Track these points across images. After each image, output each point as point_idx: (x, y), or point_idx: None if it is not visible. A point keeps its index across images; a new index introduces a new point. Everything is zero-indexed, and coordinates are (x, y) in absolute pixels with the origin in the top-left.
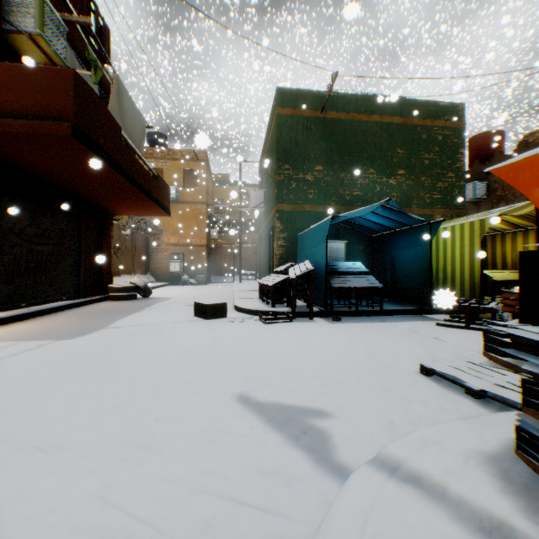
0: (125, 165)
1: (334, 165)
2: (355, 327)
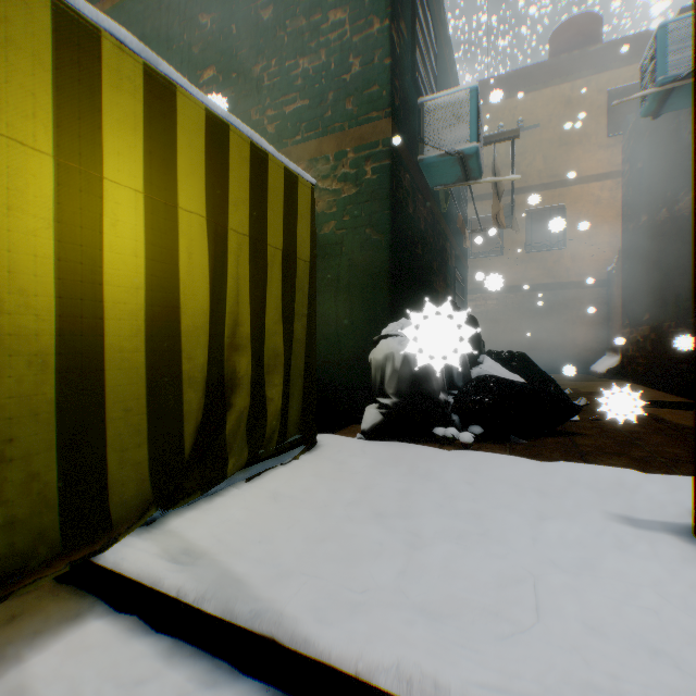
0: None
1: None
2: None
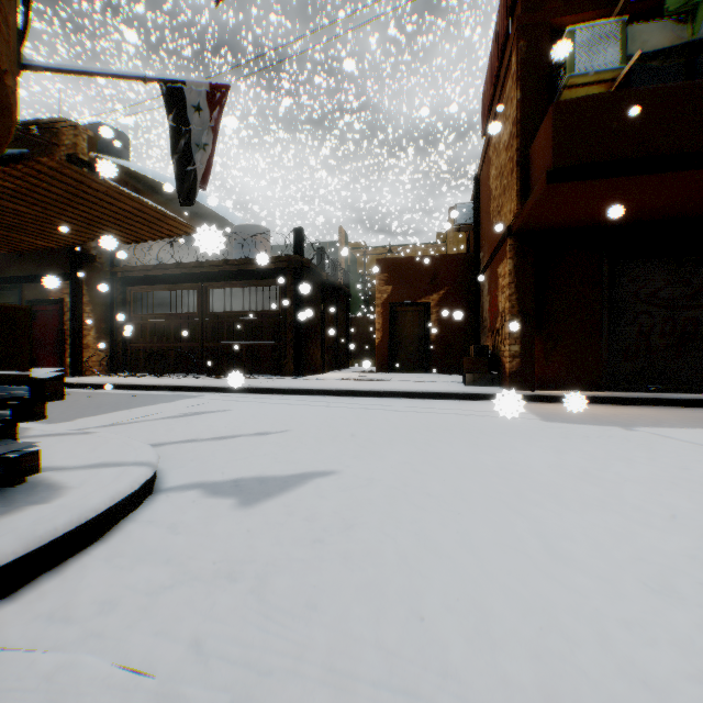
0: None
1: None
2: None
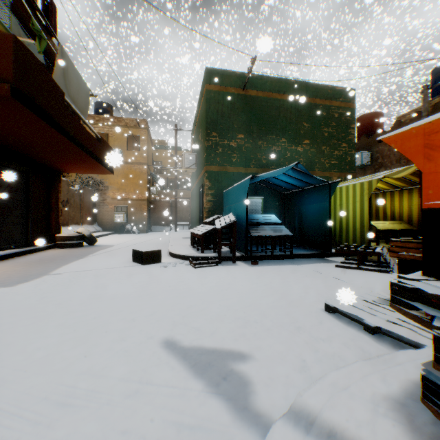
0: (69, 127)
1: (253, 134)
2: (271, 269)
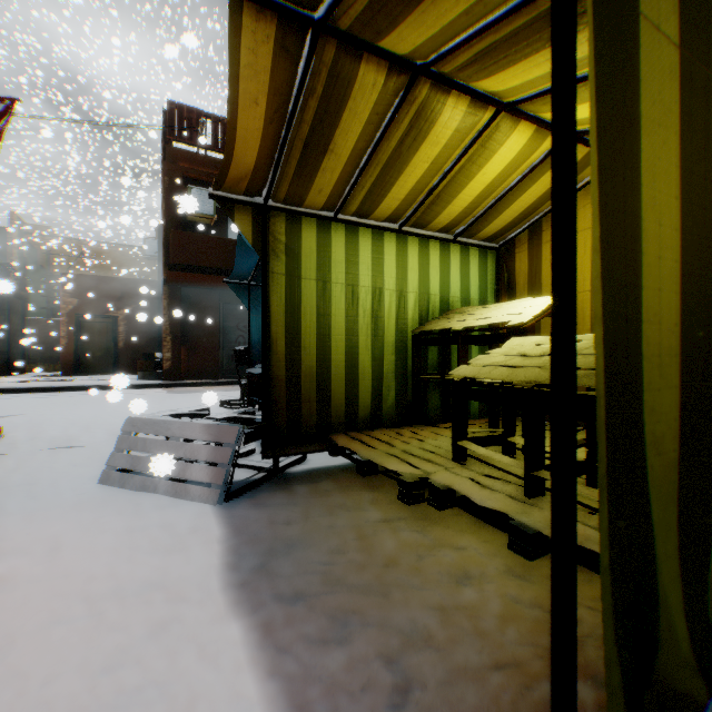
0: None
1: None
2: None
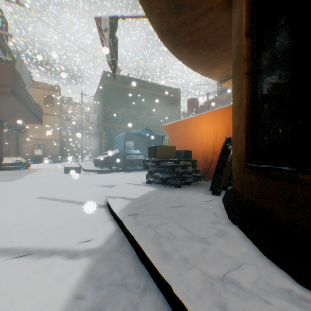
0: (27, 102)
1: (130, 108)
2: (134, 173)
